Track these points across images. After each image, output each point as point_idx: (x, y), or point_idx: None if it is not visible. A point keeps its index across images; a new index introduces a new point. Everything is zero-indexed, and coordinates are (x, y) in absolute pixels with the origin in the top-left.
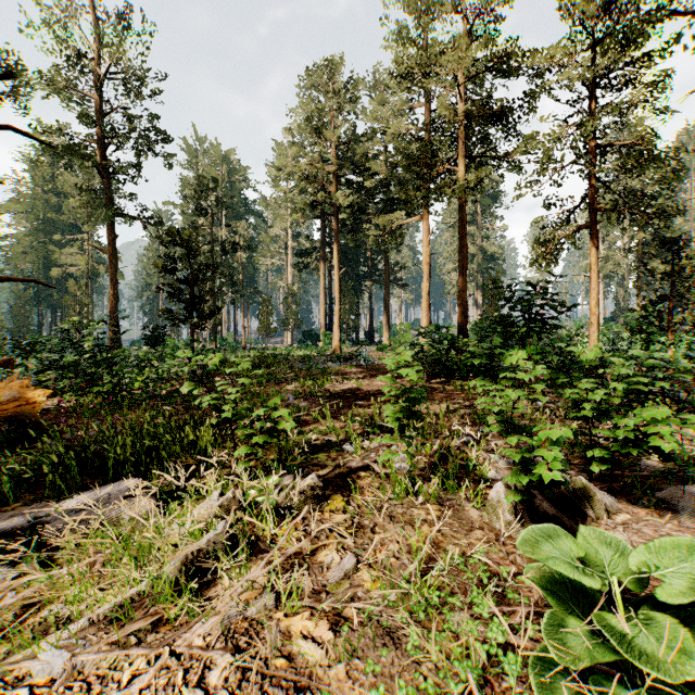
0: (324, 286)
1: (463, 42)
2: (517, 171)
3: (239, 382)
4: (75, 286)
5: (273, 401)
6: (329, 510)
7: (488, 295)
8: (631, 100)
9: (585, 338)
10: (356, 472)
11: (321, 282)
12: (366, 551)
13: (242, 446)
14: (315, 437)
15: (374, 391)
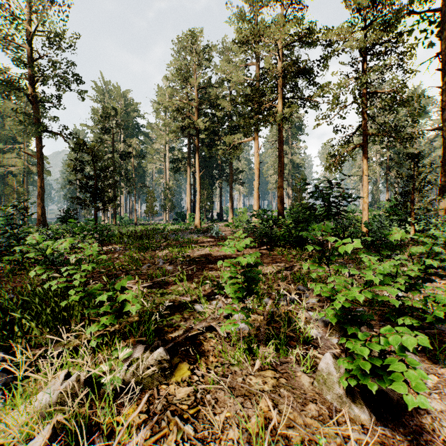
0: (189, 182)
1: (281, 21)
2: (316, 108)
3: (84, 267)
4: (14, 180)
5: (121, 283)
6: (175, 382)
7: (296, 190)
8: (389, 63)
9: (360, 218)
10: (203, 333)
11: (188, 180)
12: (205, 441)
13: (94, 324)
14: (174, 297)
15: (221, 256)
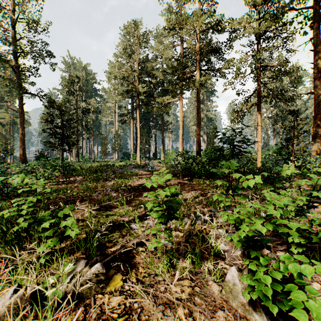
0: (133, 131)
1: (199, 13)
2: (223, 77)
3: (31, 199)
4: (3, 129)
5: (64, 211)
6: (109, 292)
7: (209, 137)
8: (277, 44)
9: (255, 157)
10: (136, 248)
11: (131, 129)
12: None
13: (43, 244)
14: (116, 218)
15: None
